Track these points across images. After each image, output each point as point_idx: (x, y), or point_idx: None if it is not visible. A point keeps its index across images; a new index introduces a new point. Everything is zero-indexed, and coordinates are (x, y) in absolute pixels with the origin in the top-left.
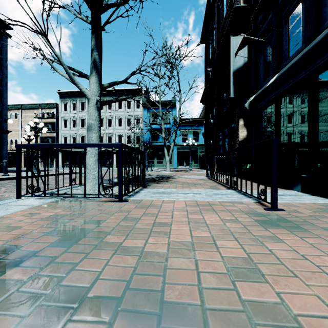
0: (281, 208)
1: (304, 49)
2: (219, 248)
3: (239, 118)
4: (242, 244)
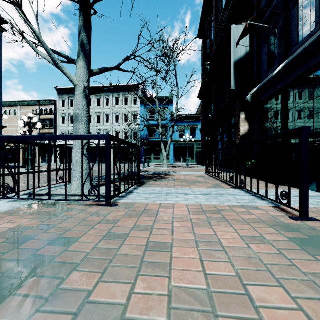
0: (310, 215)
1: (319, 30)
2: (256, 305)
3: (240, 111)
4: (290, 291)
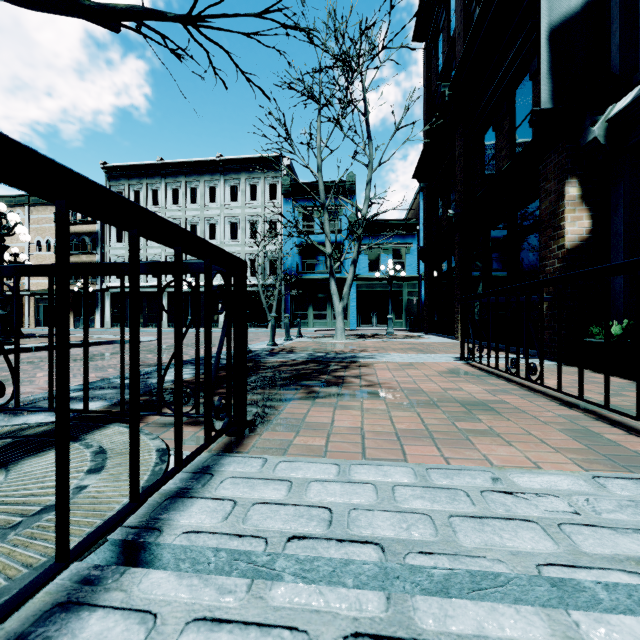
0: None
1: None
2: None
3: (566, 176)
4: None
